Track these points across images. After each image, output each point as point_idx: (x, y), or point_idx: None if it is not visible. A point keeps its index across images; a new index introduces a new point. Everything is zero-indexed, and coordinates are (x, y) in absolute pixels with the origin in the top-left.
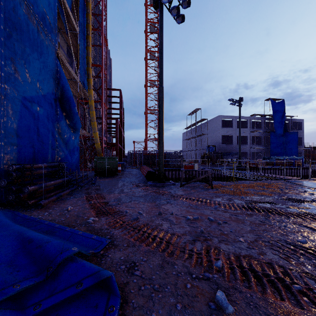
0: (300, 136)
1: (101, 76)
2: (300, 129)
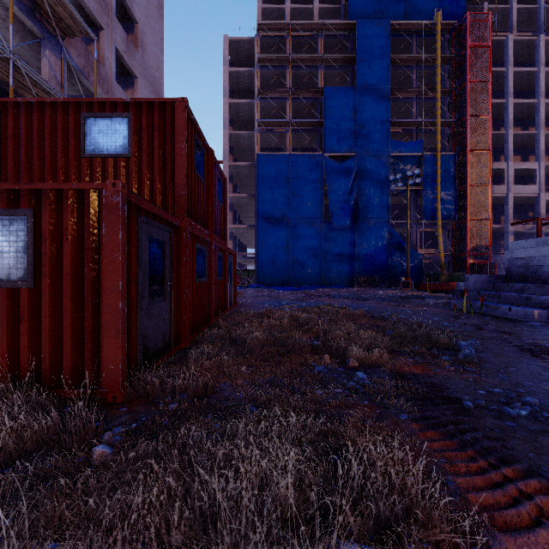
0: None
1: (466, 195)
2: None
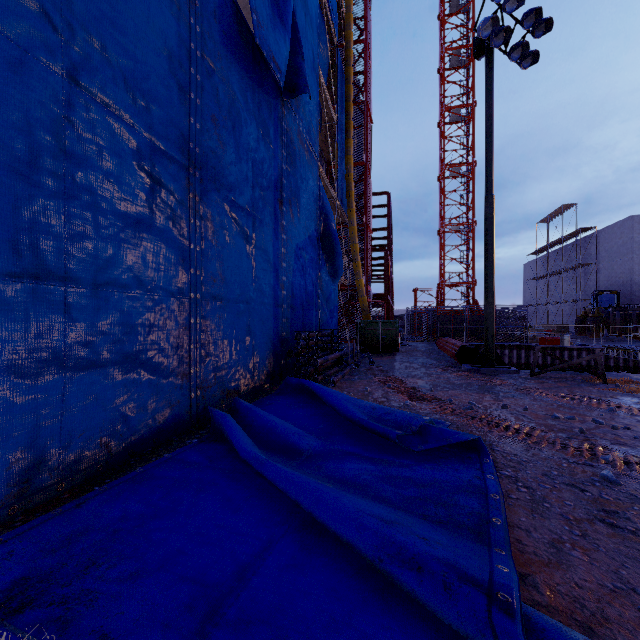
0: None
1: (365, 180)
2: None
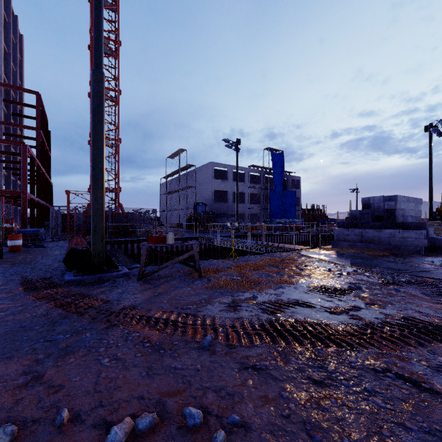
0: (298, 196)
1: None
2: (298, 188)
